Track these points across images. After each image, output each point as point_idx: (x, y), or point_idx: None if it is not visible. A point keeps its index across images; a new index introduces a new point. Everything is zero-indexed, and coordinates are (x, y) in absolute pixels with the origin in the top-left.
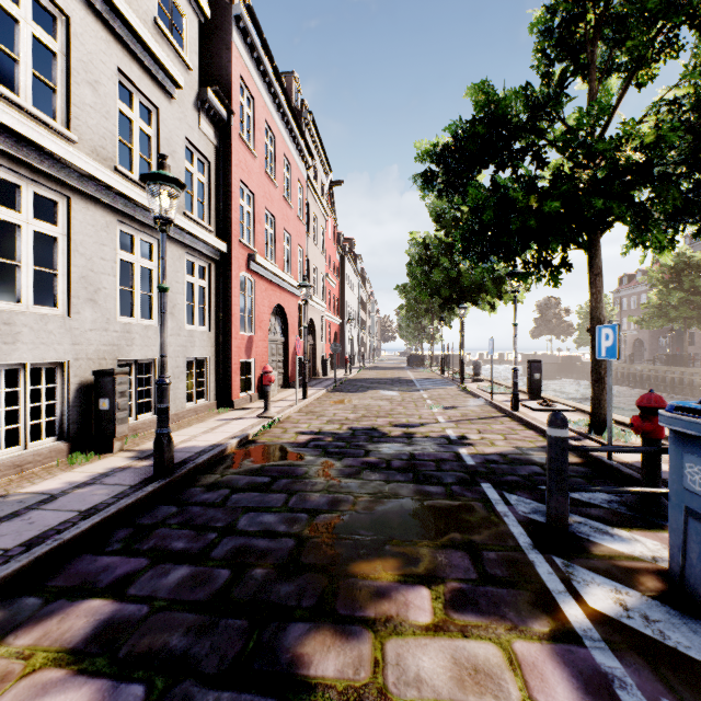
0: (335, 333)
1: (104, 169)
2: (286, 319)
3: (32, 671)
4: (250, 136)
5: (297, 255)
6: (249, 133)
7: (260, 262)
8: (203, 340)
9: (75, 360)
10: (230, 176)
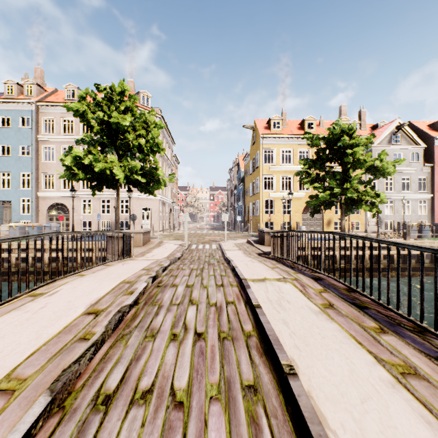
0: None
1: (398, 194)
2: None
3: None
4: None
5: None
6: None
7: None
8: (424, 217)
9: (394, 220)
10: (433, 178)
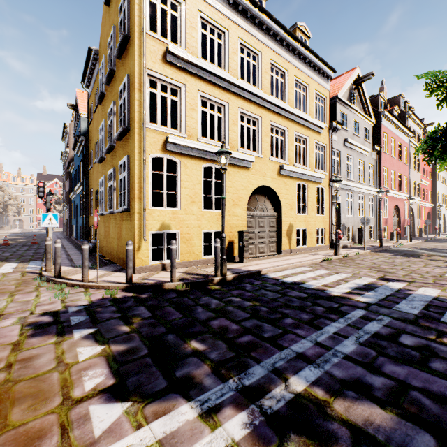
0: (427, 213)
1: (359, 185)
2: (398, 210)
3: (385, 254)
4: (385, 148)
5: (403, 181)
6: (385, 147)
7: (390, 192)
8: (372, 220)
9: (353, 225)
10: (380, 167)
